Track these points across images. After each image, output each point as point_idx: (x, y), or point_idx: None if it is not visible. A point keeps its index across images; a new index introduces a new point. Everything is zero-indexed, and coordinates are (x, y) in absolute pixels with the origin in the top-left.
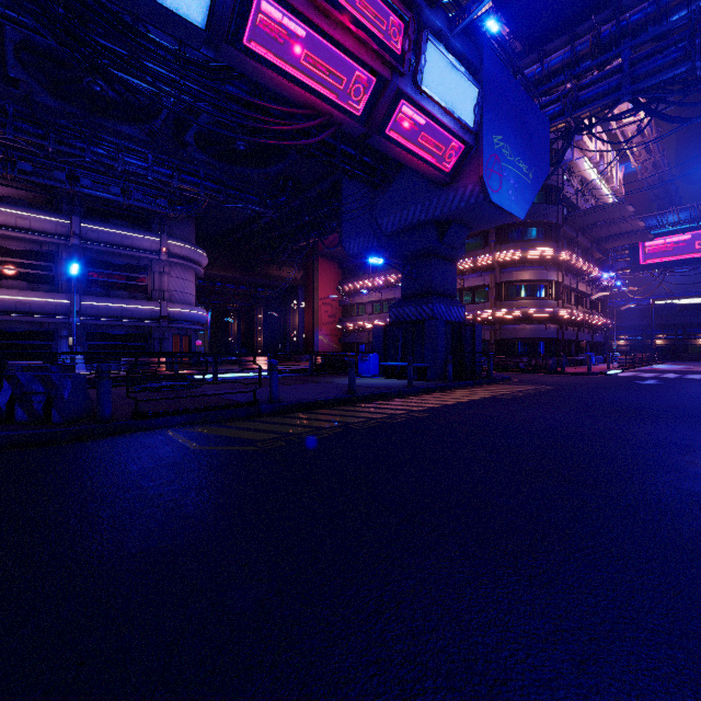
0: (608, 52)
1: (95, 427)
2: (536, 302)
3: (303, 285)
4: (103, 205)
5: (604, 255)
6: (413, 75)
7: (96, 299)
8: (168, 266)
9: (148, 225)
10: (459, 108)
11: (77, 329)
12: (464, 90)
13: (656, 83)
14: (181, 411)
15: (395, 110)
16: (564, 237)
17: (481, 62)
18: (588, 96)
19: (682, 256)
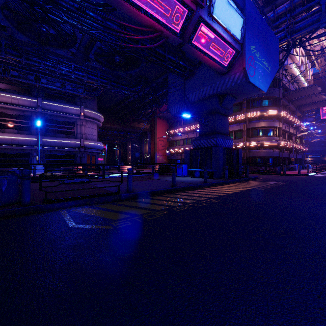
0: (312, 1)
1: (17, 209)
2: (268, 138)
3: (150, 131)
4: (53, 92)
5: (302, 114)
6: (208, 8)
7: (50, 138)
8: (84, 122)
9: (75, 102)
10: (233, 29)
11: (40, 152)
12: (236, 19)
13: None
14: (74, 198)
15: (198, 29)
16: (282, 104)
17: (244, 5)
18: (300, 26)
19: None
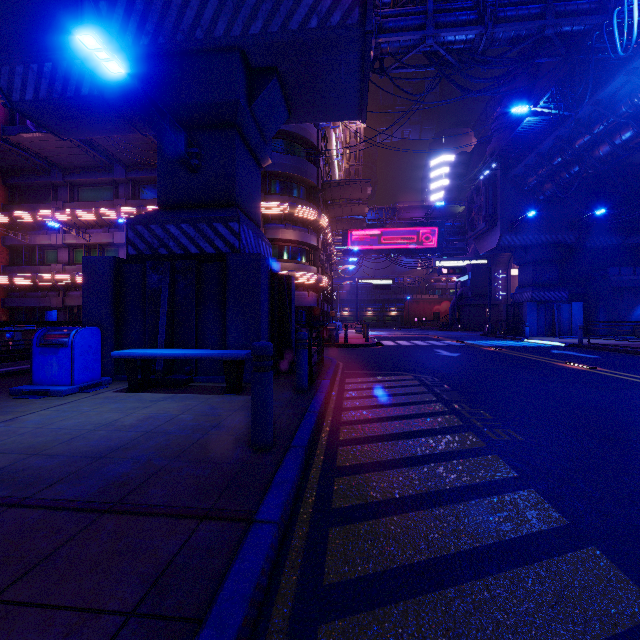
0: None
1: None
2: (301, 267)
3: None
4: None
5: None
6: None
7: None
8: None
9: None
10: None
11: None
12: None
13: (450, 41)
14: None
15: None
16: None
17: None
18: (392, 25)
19: (375, 247)
